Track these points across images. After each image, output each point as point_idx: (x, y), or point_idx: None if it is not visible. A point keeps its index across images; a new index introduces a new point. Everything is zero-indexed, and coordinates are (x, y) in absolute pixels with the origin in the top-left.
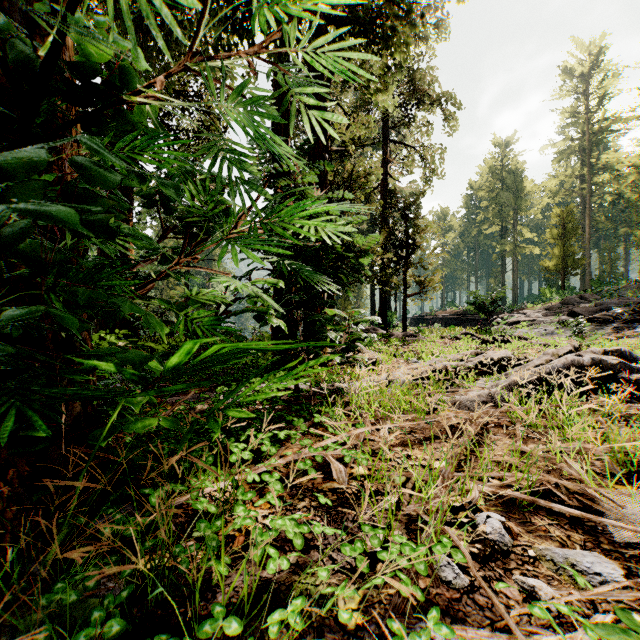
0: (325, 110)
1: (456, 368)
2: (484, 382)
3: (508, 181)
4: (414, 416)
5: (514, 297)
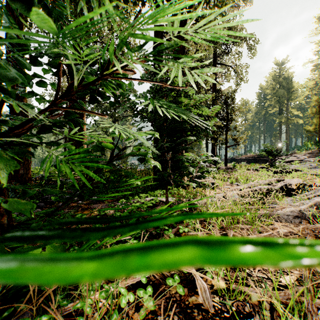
0: (183, 38)
1: (267, 190)
2: (289, 200)
3: (283, 83)
4: (249, 227)
5: (287, 147)
